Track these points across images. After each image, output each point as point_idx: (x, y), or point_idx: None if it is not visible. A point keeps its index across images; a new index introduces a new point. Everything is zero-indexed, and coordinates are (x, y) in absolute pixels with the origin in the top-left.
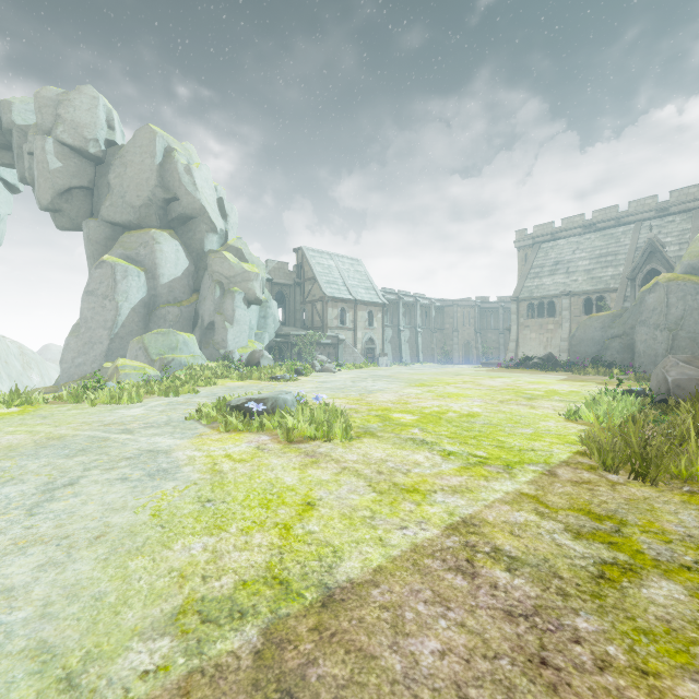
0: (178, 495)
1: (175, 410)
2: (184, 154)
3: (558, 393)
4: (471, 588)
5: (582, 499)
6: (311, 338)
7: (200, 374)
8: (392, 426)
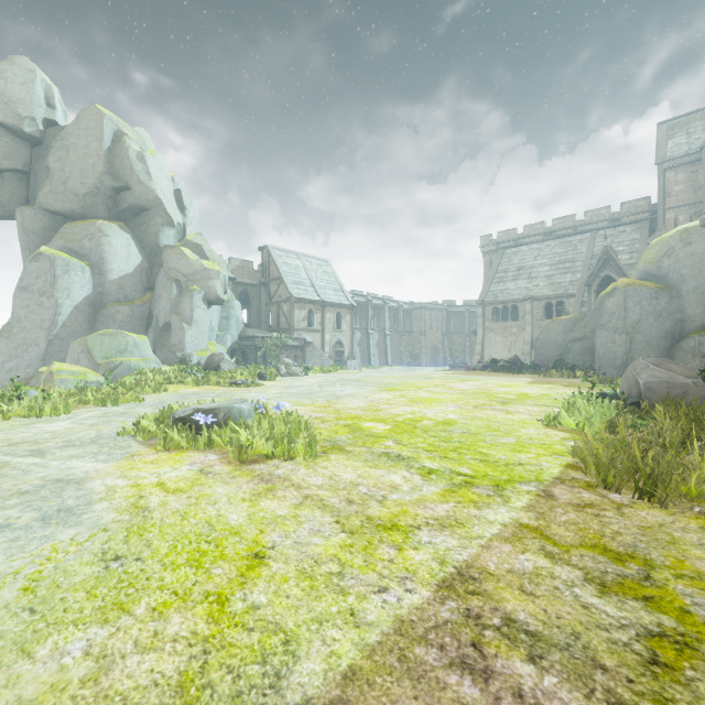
0: (75, 550)
1: (109, 422)
2: (136, 140)
3: (530, 397)
4: (486, 701)
5: (592, 530)
6: (277, 340)
7: (150, 379)
8: (363, 438)
